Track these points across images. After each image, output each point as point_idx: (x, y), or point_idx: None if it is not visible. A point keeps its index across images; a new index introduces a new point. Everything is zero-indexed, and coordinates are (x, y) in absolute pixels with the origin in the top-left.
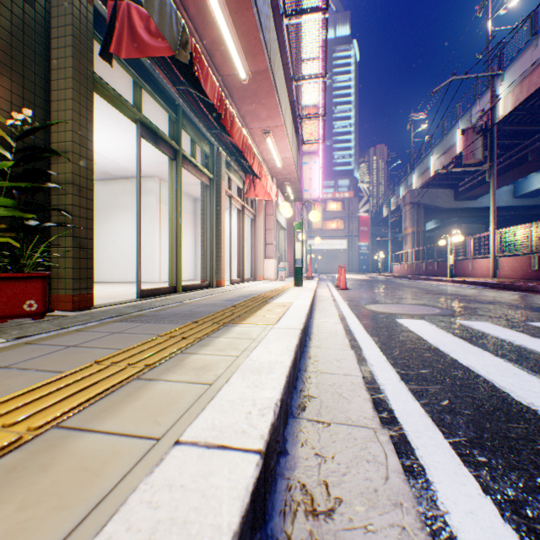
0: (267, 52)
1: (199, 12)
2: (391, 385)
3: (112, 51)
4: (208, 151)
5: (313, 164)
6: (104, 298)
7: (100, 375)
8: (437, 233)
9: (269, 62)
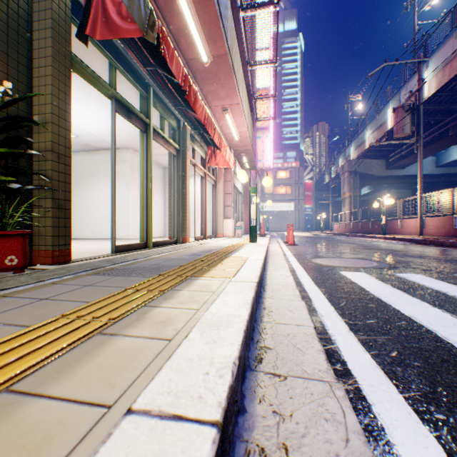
0: (226, 38)
1: (166, 2)
2: (342, 335)
3: (88, 33)
4: (175, 125)
5: (265, 138)
6: (83, 253)
7: (63, 330)
8: (370, 197)
9: (228, 48)
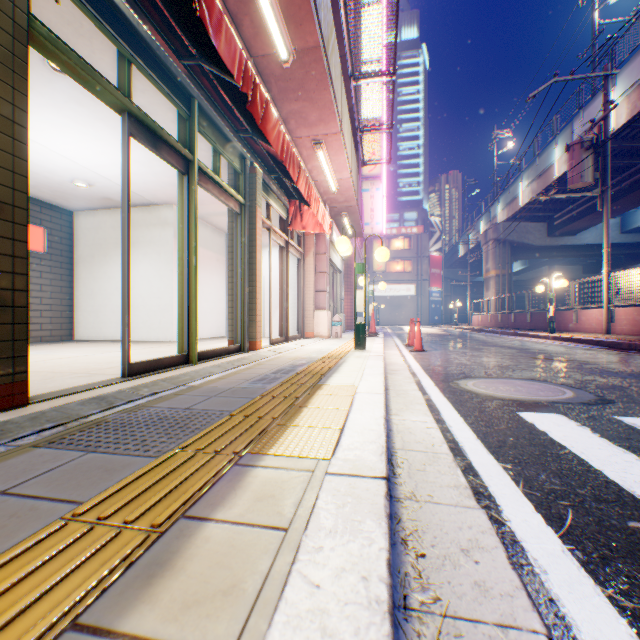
0: (317, 19)
1: None
2: None
3: None
4: (238, 166)
5: (375, 192)
6: (78, 374)
7: None
8: (524, 276)
9: (321, 36)
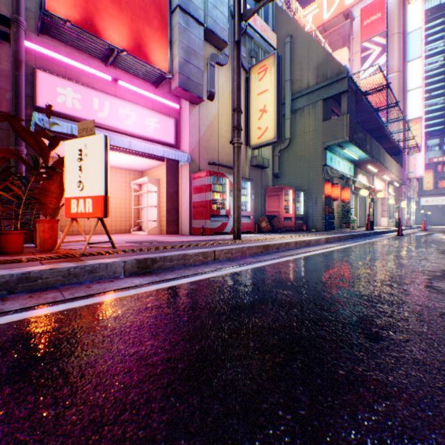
0: (383, 166)
1: (366, 168)
2: None
3: (354, 188)
4: None
5: (416, 155)
6: None
7: None
8: None
9: (384, 167)
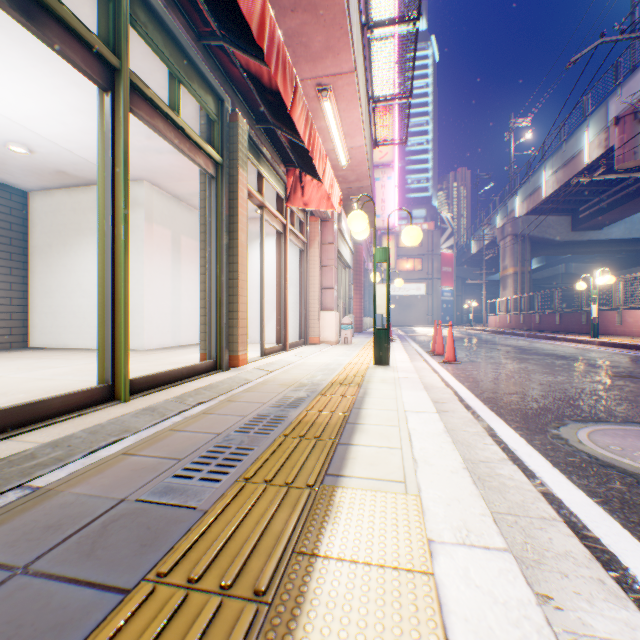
0: None
1: None
2: None
3: None
4: (211, 108)
5: (387, 181)
6: None
7: None
8: (539, 274)
9: None
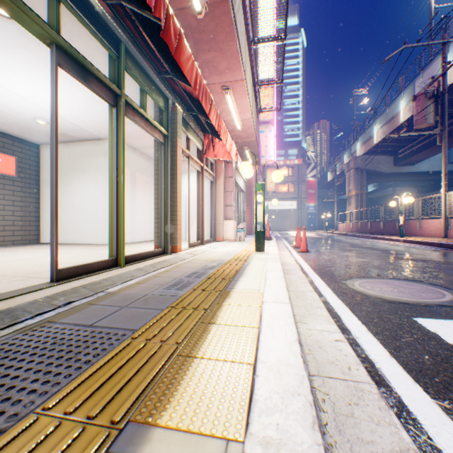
0: None
1: None
2: None
3: None
4: (162, 104)
5: (268, 133)
6: (16, 277)
7: None
8: (375, 195)
9: None
